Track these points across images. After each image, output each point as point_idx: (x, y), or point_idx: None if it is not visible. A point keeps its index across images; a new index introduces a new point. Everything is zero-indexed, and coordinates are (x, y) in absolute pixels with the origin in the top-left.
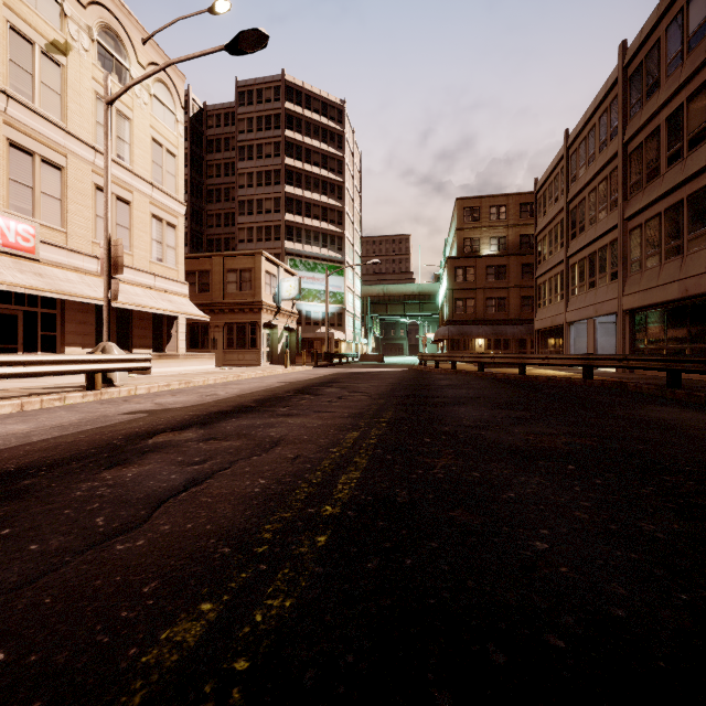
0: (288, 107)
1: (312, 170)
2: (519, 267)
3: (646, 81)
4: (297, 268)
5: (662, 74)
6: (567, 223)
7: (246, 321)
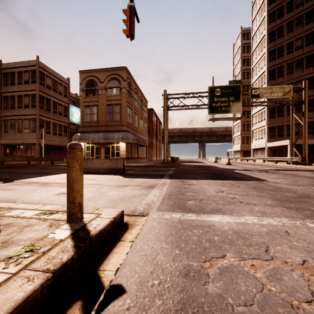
0: None
1: None
2: None
3: (10, 80)
4: None
5: (16, 82)
6: None
7: None
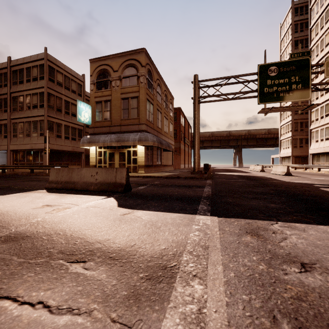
0: None
1: None
2: None
3: (19, 78)
4: None
5: (25, 80)
6: None
7: None
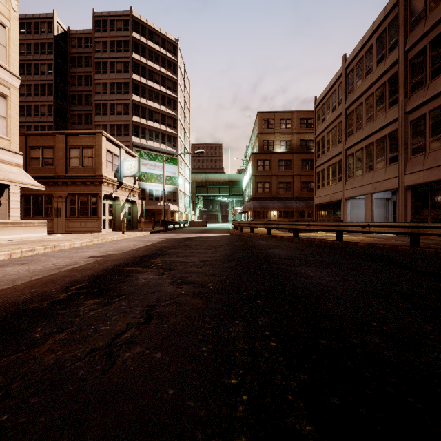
0: (135, 36)
1: (154, 86)
2: (300, 161)
3: None
4: (142, 157)
5: None
6: (345, 124)
7: (88, 192)
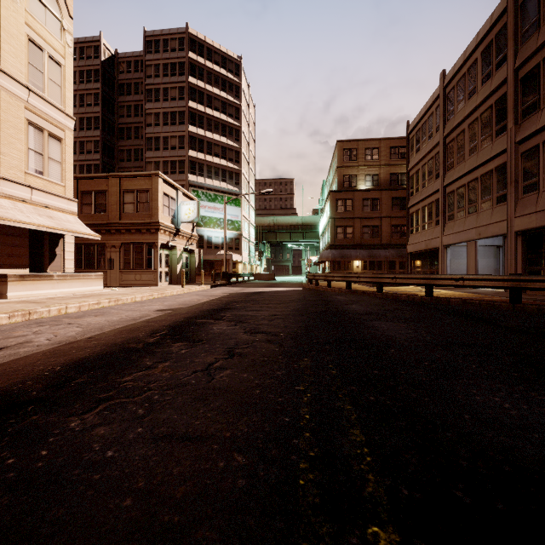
0: (191, 57)
1: (213, 114)
2: (389, 200)
3: None
4: (199, 198)
5: None
6: (443, 155)
7: (143, 241)
